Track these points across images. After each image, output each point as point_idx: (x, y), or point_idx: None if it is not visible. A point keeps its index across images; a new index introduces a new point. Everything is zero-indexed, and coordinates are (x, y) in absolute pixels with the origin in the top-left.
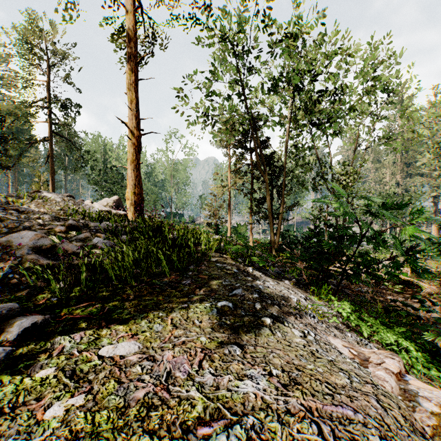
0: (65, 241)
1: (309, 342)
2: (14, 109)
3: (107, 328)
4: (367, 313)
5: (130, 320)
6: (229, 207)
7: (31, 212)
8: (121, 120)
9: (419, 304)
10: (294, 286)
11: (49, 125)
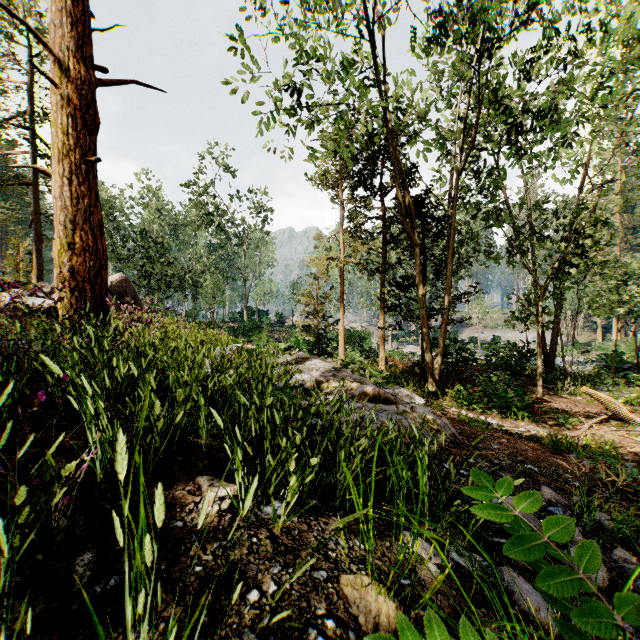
0: None
1: None
2: None
3: None
4: None
5: None
6: (342, 298)
7: None
8: (13, 15)
9: None
10: None
11: (33, 157)
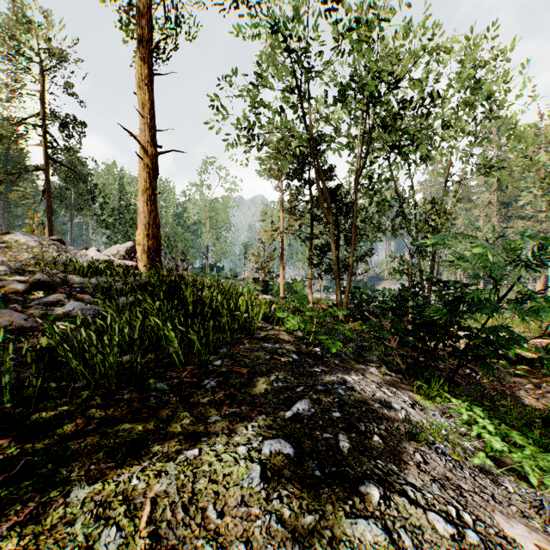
0: (15, 308)
1: None
2: None
3: None
4: (496, 417)
5: (54, 508)
6: (282, 258)
7: None
8: (128, 131)
9: None
10: (385, 376)
11: (46, 149)
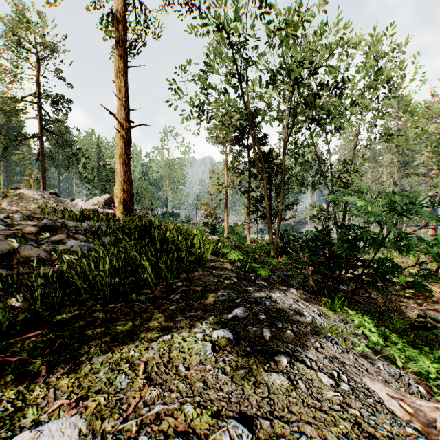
0: (32, 244)
1: (345, 397)
2: (2, 104)
3: (44, 383)
4: (384, 326)
5: (85, 366)
6: (226, 206)
7: (0, 210)
8: (108, 110)
9: (433, 311)
10: (302, 295)
11: (40, 121)
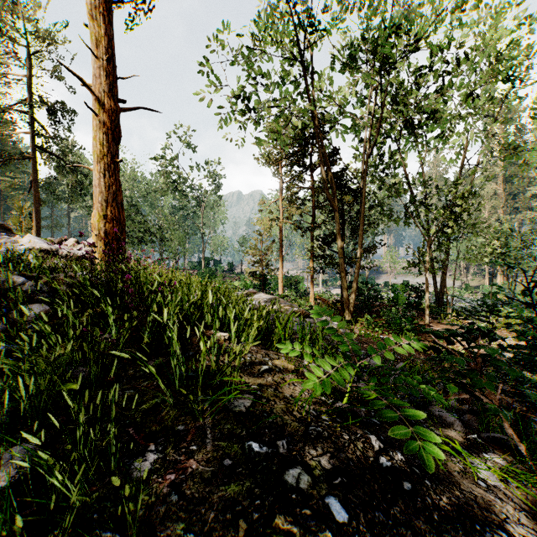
0: None
1: None
2: None
3: None
4: None
5: None
6: (281, 250)
7: None
8: (74, 73)
9: None
10: (507, 483)
11: (33, 137)
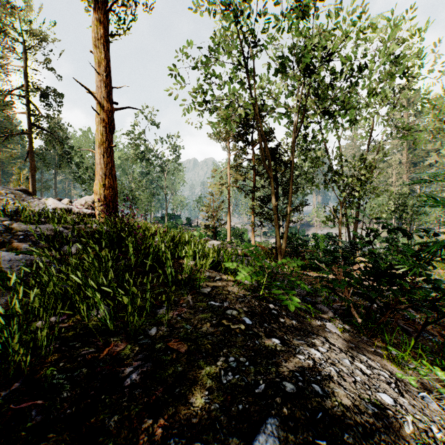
0: None
1: None
2: None
3: None
4: None
5: None
6: (229, 208)
7: None
8: (84, 86)
9: None
10: (344, 333)
11: (30, 116)
